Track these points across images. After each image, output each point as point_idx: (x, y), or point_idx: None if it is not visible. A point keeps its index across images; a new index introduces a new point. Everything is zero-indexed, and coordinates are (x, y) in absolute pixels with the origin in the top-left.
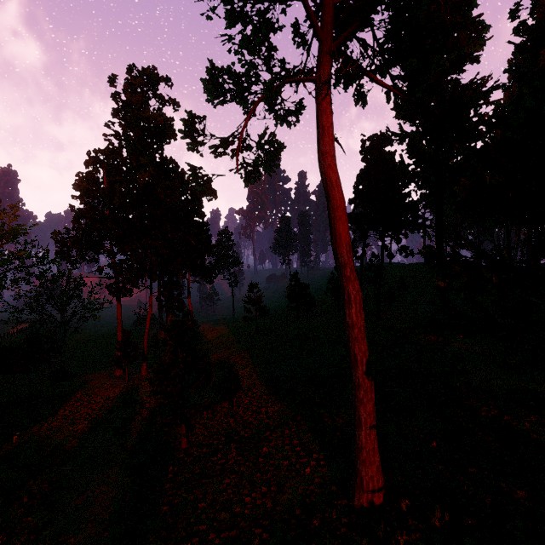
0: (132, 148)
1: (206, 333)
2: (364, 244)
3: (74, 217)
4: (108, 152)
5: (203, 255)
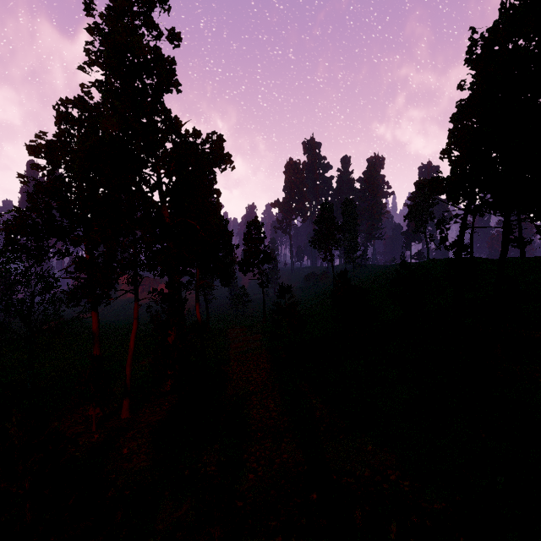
0: (108, 93)
1: (227, 347)
2: (464, 225)
3: (24, 192)
4: (78, 101)
5: (217, 248)
